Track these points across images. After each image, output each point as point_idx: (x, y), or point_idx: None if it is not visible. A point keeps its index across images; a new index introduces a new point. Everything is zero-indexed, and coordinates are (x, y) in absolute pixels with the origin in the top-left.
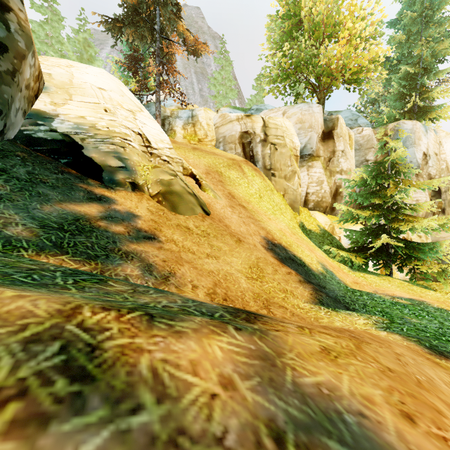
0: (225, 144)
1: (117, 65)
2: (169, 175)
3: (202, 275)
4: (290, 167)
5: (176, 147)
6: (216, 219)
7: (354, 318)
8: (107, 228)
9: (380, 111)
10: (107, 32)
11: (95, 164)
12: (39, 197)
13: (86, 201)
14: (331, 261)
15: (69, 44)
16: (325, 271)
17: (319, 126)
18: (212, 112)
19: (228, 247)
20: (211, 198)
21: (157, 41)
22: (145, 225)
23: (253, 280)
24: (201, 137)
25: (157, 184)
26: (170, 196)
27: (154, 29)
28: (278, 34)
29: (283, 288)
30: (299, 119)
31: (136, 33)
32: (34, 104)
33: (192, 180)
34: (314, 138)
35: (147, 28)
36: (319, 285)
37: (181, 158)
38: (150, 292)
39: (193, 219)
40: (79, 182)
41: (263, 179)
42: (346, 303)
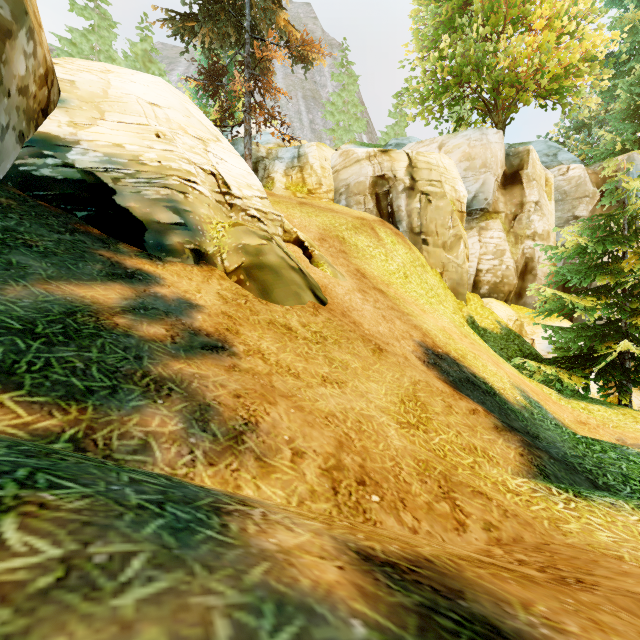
0: (349, 196)
1: (192, 91)
2: (258, 238)
3: (314, 425)
4: (452, 230)
5: (274, 201)
6: (338, 312)
7: (630, 518)
8: (130, 329)
9: (591, 142)
10: (179, 47)
11: (134, 218)
12: (7, 270)
13: (103, 279)
14: (527, 381)
15: (122, 60)
16: (529, 403)
17: (498, 165)
18: (329, 149)
19: (360, 363)
20: (329, 277)
21: (247, 43)
22: (208, 322)
23: (411, 428)
24: (312, 187)
25: (237, 252)
26: (259, 272)
27: (242, 26)
28: (430, 24)
29: (467, 444)
30: (466, 154)
31: (215, 32)
32: (40, 125)
33: (297, 249)
34: (490, 184)
35: (231, 23)
36: (527, 432)
37: (280, 214)
38: (128, 567)
39: (297, 311)
40: (101, 247)
41: (409, 249)
42: (589, 472)
